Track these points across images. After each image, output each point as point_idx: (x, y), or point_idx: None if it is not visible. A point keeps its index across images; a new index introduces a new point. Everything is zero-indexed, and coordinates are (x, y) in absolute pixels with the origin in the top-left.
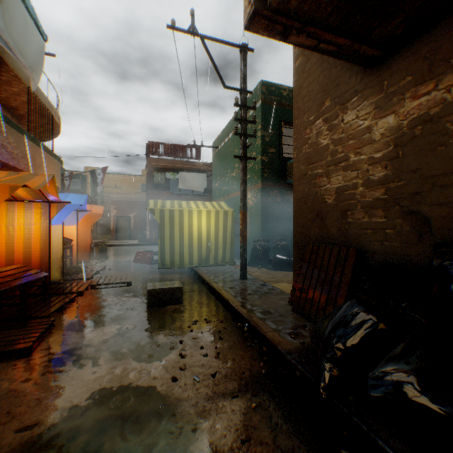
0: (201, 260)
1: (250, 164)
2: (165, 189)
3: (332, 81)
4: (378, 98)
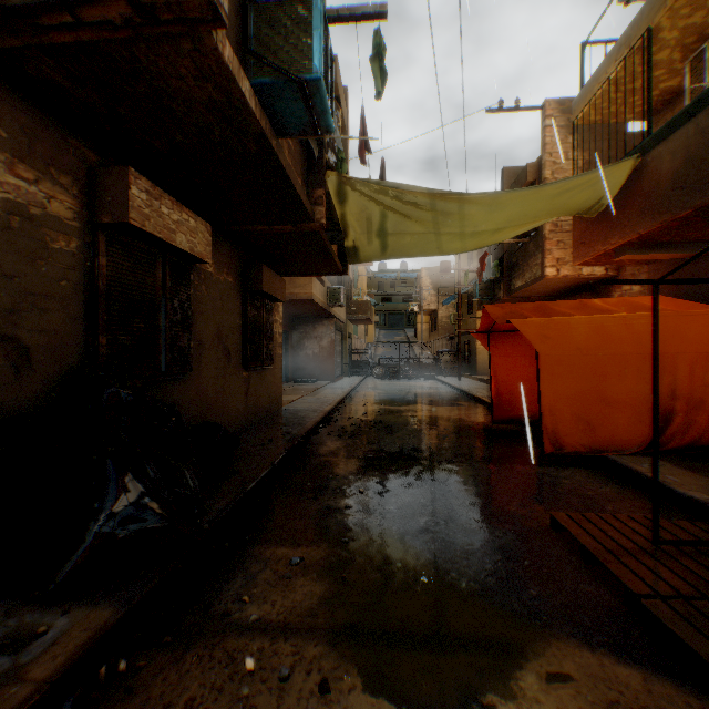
0: None
1: None
2: None
3: None
4: None
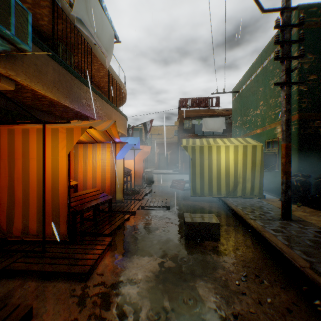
0: (228, 192)
1: (279, 98)
2: (192, 132)
3: None
4: None
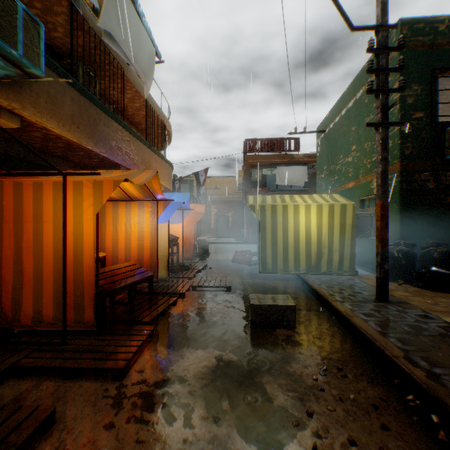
0: (310, 266)
1: None
2: (262, 186)
3: None
4: None
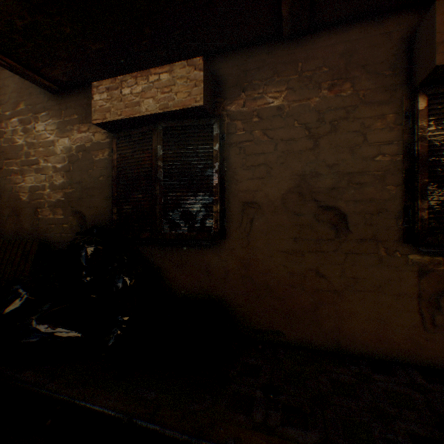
0: None
1: None
2: None
3: (27, 87)
4: (60, 121)
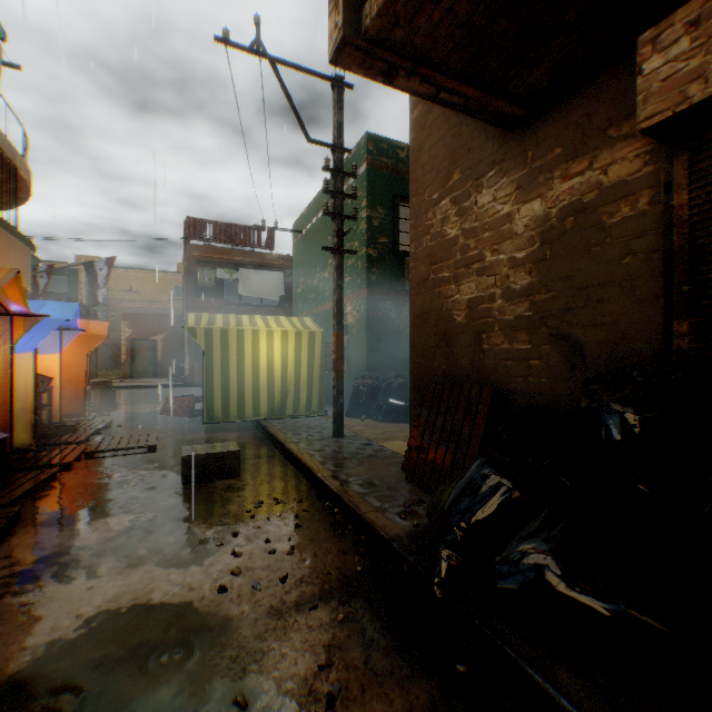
0: (273, 409)
1: (350, 260)
2: (217, 295)
3: (462, 144)
4: (521, 175)
